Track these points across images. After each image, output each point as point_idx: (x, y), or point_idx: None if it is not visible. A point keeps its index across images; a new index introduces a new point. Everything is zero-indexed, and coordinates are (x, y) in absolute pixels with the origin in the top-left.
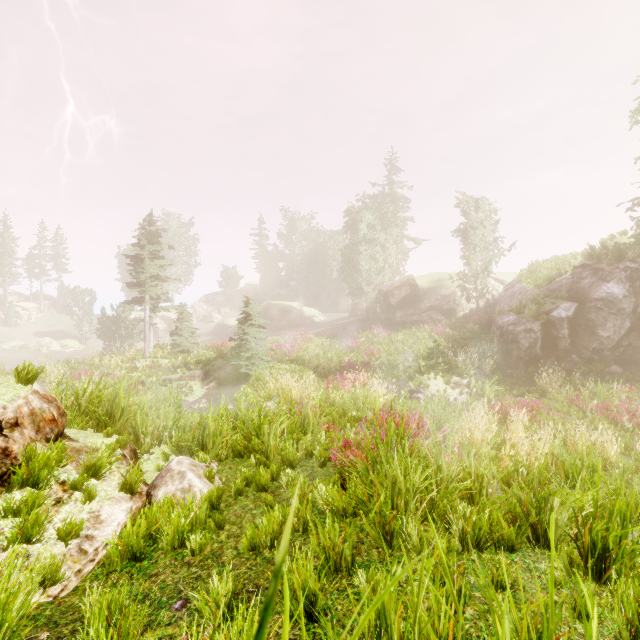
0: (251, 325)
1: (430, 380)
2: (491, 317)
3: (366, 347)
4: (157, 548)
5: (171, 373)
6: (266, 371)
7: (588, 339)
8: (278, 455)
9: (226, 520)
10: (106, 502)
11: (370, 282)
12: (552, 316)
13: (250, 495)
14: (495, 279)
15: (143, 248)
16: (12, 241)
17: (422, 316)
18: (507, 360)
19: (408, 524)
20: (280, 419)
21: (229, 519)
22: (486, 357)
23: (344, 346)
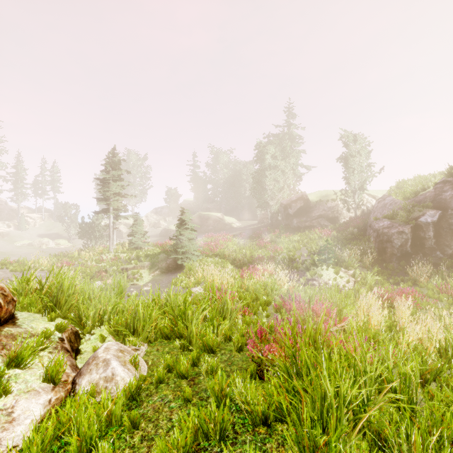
0: (185, 228)
1: (323, 271)
2: (366, 223)
3: (271, 245)
4: (66, 451)
5: (127, 264)
6: (196, 263)
7: (450, 239)
8: (199, 340)
9: (143, 415)
10: (23, 395)
11: (273, 198)
12: (420, 221)
13: (171, 383)
14: (368, 194)
15: (108, 173)
16: (23, 171)
17: (313, 222)
18: (382, 255)
19: (340, 444)
20: (202, 306)
21: (146, 413)
22: (365, 253)
23: (254, 244)
